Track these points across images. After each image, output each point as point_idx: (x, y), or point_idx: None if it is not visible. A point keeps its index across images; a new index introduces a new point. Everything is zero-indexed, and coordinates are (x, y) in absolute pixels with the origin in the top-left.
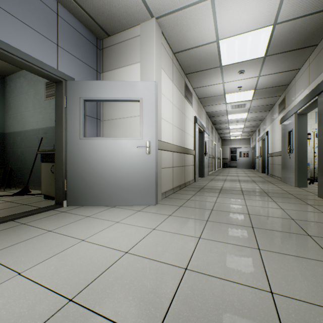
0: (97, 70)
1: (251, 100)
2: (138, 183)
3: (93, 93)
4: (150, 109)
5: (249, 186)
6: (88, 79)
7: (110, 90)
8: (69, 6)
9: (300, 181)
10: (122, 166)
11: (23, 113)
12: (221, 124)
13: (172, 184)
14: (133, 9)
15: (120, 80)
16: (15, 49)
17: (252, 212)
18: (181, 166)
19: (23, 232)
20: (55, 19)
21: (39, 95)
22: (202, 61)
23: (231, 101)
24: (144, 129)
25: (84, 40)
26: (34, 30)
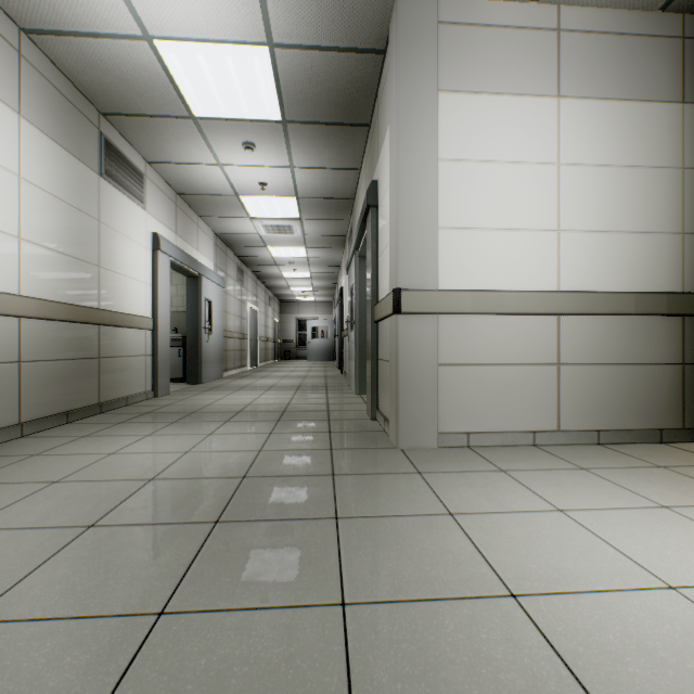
0: None
1: (299, 220)
2: None
3: None
4: None
5: (271, 399)
6: None
7: None
8: None
9: (363, 384)
10: None
11: None
12: (265, 267)
13: (15, 412)
14: None
15: None
16: None
17: (170, 472)
18: (82, 359)
19: None
20: None
21: None
22: (133, 88)
23: (260, 214)
24: None
25: None
26: None
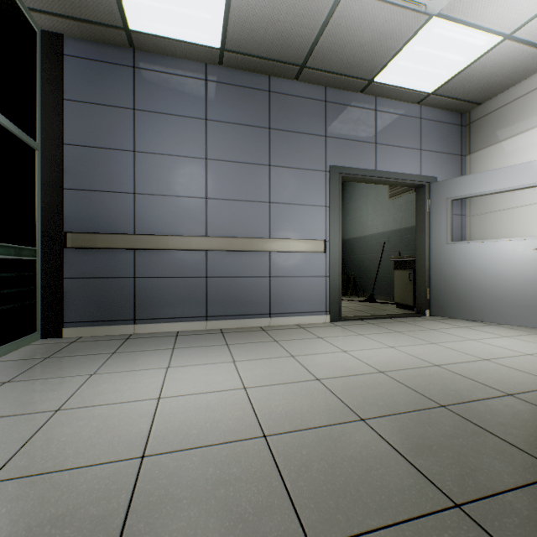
0: (460, 155)
1: None
2: (535, 299)
3: (462, 190)
4: None
5: None
6: (450, 170)
7: (487, 182)
8: (432, 103)
9: None
10: (508, 274)
11: (362, 218)
12: None
13: None
14: (527, 64)
15: (499, 159)
16: (391, 173)
17: None
18: None
19: (409, 326)
20: (418, 125)
21: (380, 196)
22: None
23: None
24: None
25: (445, 127)
26: (402, 148)
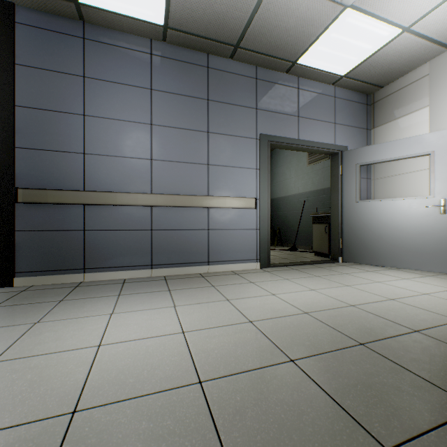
0: (366, 129)
1: None
2: (427, 247)
3: (369, 158)
4: (446, 162)
5: None
6: (358, 141)
7: (389, 151)
8: (344, 84)
9: None
10: (405, 227)
11: (286, 181)
12: None
13: None
14: (420, 54)
15: (397, 132)
16: (311, 142)
17: None
18: None
19: (326, 271)
20: (333, 102)
21: (301, 163)
22: None
23: None
24: (436, 186)
25: (354, 105)
26: (320, 121)
